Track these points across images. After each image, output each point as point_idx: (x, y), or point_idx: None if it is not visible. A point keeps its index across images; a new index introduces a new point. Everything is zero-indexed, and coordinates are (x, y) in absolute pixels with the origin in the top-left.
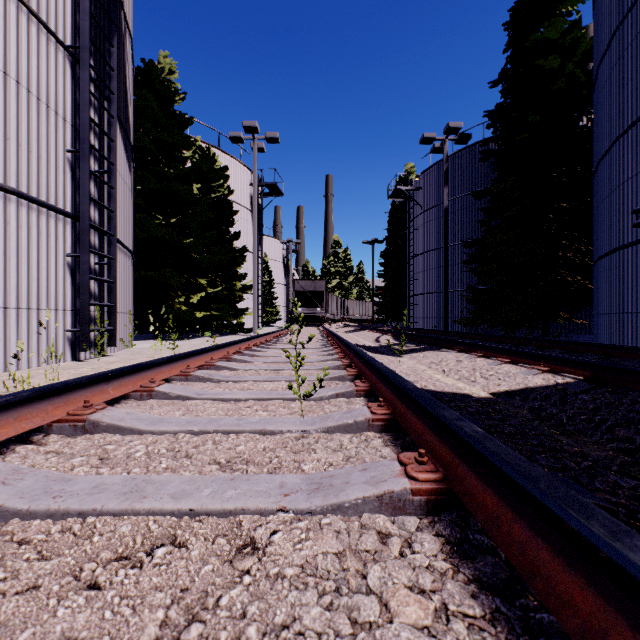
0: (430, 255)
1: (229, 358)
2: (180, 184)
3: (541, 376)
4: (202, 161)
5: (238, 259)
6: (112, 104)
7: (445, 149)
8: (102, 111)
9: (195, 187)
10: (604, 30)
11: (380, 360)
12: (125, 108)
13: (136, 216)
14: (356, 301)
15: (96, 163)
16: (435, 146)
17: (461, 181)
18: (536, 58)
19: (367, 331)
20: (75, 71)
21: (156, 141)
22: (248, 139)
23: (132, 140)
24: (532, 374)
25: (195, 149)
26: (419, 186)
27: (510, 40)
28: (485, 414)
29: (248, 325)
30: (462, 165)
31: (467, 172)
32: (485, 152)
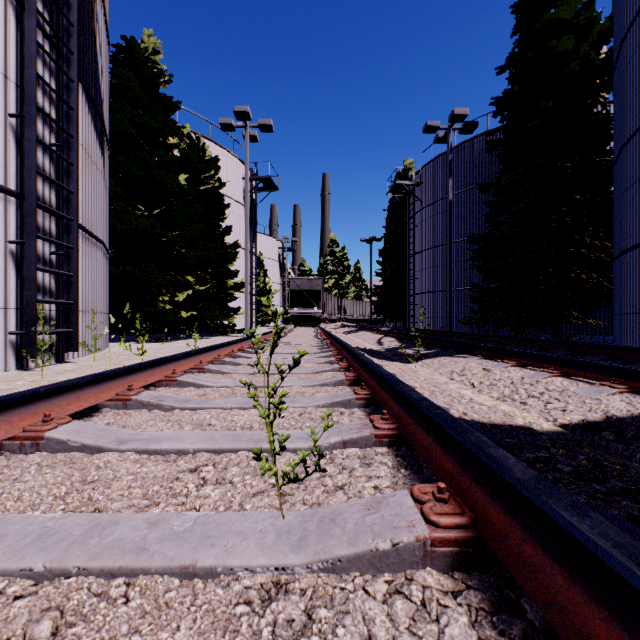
0: (431, 252)
1: (202, 368)
2: (164, 172)
3: (621, 398)
4: (191, 151)
5: (229, 255)
6: (71, 66)
7: (449, 138)
8: (61, 75)
9: (183, 178)
10: (630, 1)
11: (391, 370)
12: (94, 79)
13: (114, 206)
14: (353, 301)
15: (52, 135)
16: (439, 136)
17: (464, 175)
18: (547, 41)
19: (366, 332)
20: (21, 20)
21: (138, 125)
22: (240, 126)
23: (107, 119)
24: (605, 394)
25: (182, 136)
26: (419, 181)
27: (519, 22)
28: (592, 478)
29: (241, 325)
30: (465, 158)
31: (470, 165)
32: (492, 142)
